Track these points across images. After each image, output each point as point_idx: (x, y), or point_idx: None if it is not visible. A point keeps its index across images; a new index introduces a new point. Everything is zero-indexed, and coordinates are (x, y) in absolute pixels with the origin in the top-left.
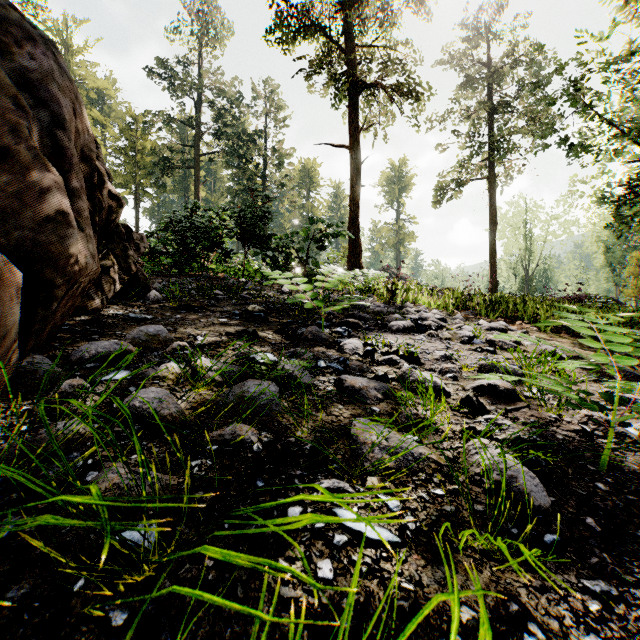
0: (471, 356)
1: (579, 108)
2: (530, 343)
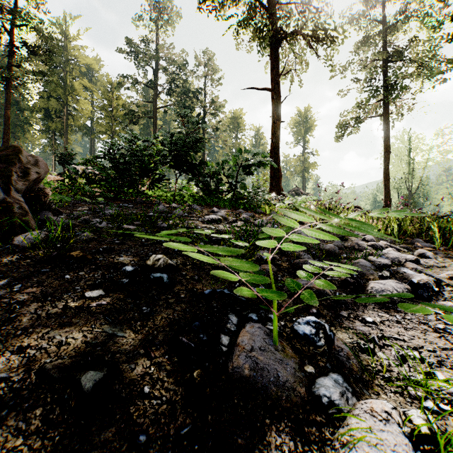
0: None
1: None
2: None
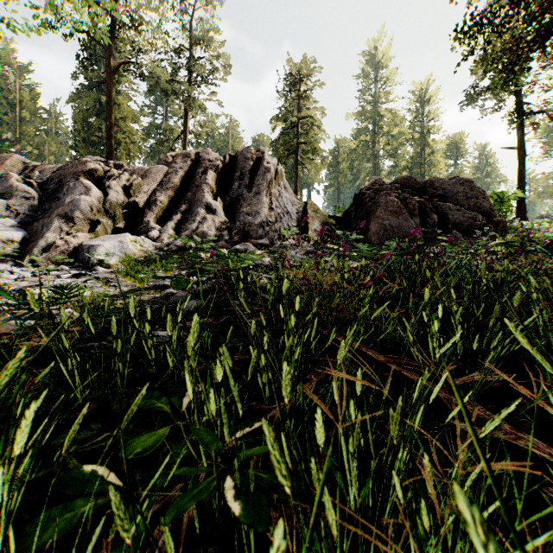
0: None
1: None
2: None
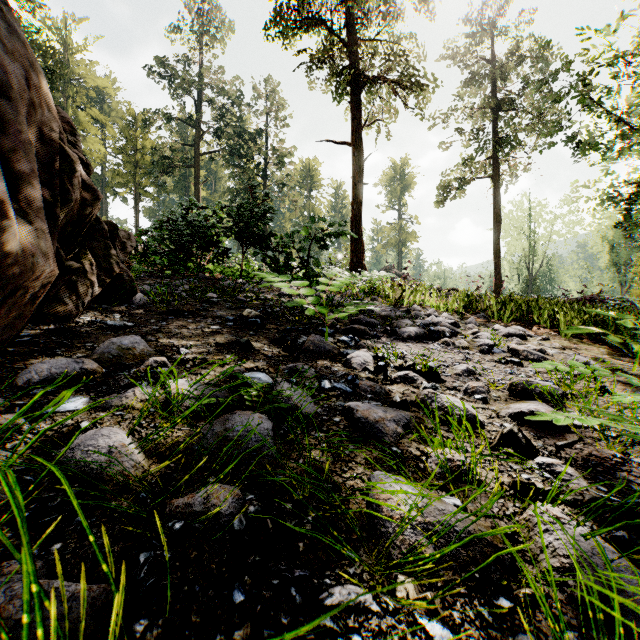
0: (495, 369)
1: (588, 104)
2: (555, 352)
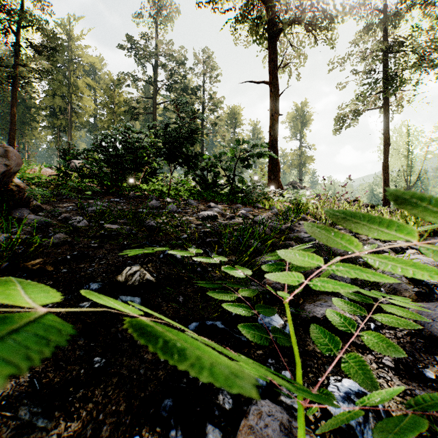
0: None
1: None
2: None
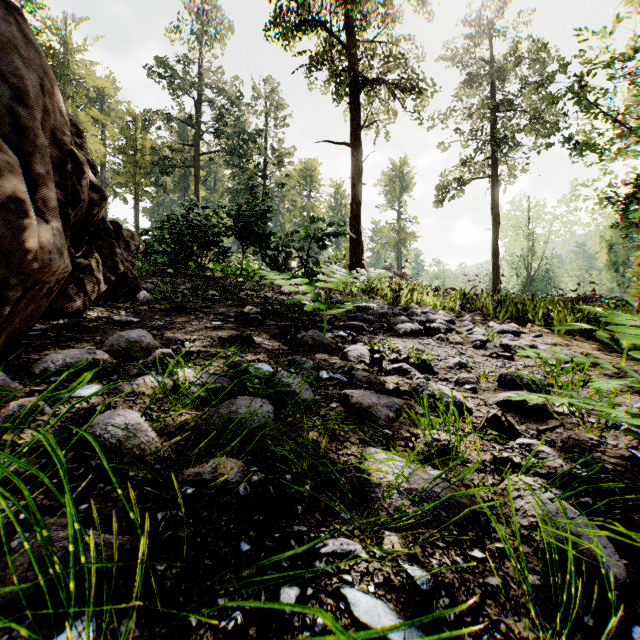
0: (487, 363)
1: (585, 105)
2: (546, 347)
